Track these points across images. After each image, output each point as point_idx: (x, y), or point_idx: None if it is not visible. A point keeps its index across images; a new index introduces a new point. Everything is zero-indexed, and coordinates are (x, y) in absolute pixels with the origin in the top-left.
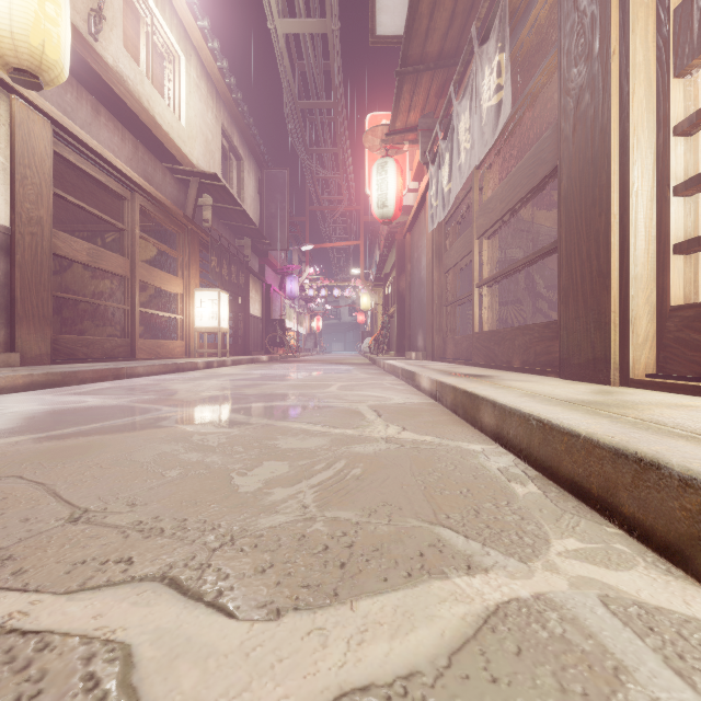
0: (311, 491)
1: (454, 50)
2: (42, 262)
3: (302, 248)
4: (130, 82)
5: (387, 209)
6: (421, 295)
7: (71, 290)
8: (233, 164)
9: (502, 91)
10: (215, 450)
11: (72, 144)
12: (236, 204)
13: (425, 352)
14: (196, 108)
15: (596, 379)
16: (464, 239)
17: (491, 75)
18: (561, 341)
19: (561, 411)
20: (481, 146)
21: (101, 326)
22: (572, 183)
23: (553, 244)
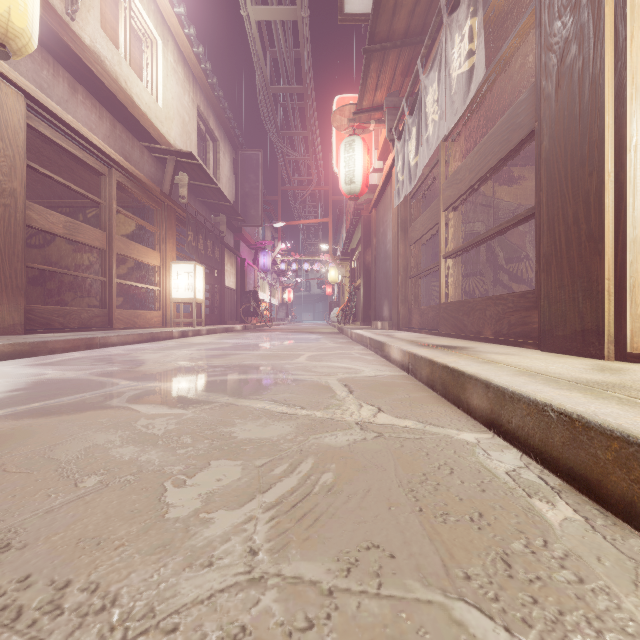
0: (266, 516)
1: (420, 28)
2: (15, 233)
3: (275, 225)
4: (108, 62)
5: (354, 185)
6: (386, 267)
7: (54, 263)
8: (210, 146)
9: (473, 56)
10: (157, 442)
11: (48, 118)
12: (211, 182)
13: (391, 321)
14: (173, 91)
15: (585, 352)
16: (430, 212)
17: (461, 41)
18: (541, 311)
19: (585, 399)
20: (450, 115)
21: (82, 297)
22: (555, 143)
23: (530, 211)
